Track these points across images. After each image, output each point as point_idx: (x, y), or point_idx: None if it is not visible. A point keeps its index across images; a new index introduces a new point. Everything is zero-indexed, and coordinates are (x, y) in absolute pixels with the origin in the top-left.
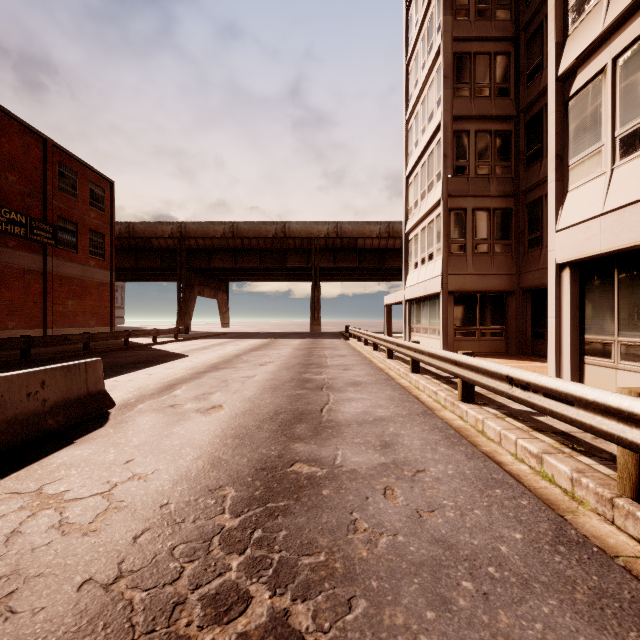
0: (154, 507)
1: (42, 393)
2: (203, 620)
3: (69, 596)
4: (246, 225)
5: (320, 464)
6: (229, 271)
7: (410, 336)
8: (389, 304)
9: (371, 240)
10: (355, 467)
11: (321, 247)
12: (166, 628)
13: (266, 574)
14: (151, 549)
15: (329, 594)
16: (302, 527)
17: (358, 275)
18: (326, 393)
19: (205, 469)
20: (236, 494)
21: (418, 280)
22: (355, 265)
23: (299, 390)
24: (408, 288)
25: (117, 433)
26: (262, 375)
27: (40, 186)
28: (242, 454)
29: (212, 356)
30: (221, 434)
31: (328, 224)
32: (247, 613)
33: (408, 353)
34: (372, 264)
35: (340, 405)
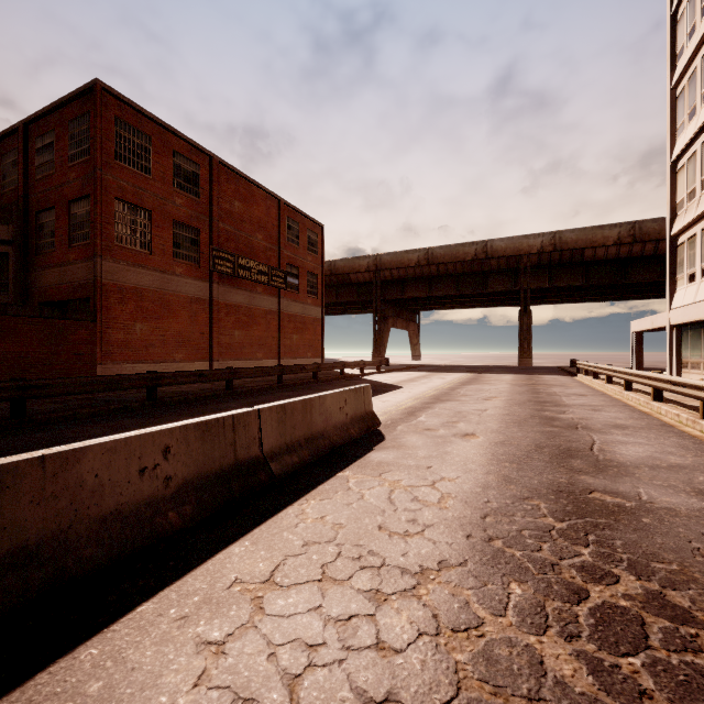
0: (479, 502)
1: (345, 408)
2: (583, 578)
3: (464, 541)
4: (442, 250)
5: (623, 497)
6: (422, 300)
7: (679, 374)
8: (639, 331)
9: (605, 249)
10: (670, 506)
11: (532, 265)
12: (555, 575)
13: (621, 565)
14: (501, 528)
15: (699, 592)
16: (636, 541)
17: (582, 295)
18: (585, 433)
19: (501, 483)
20: (547, 505)
21: (696, 298)
22: (580, 283)
23: (549, 427)
24: (676, 309)
25: (400, 446)
26: (494, 409)
27: (276, 240)
28: (528, 476)
29: (426, 388)
30: (494, 458)
31: (542, 236)
32: (621, 584)
33: (697, 394)
34: (606, 280)
35: (612, 447)
